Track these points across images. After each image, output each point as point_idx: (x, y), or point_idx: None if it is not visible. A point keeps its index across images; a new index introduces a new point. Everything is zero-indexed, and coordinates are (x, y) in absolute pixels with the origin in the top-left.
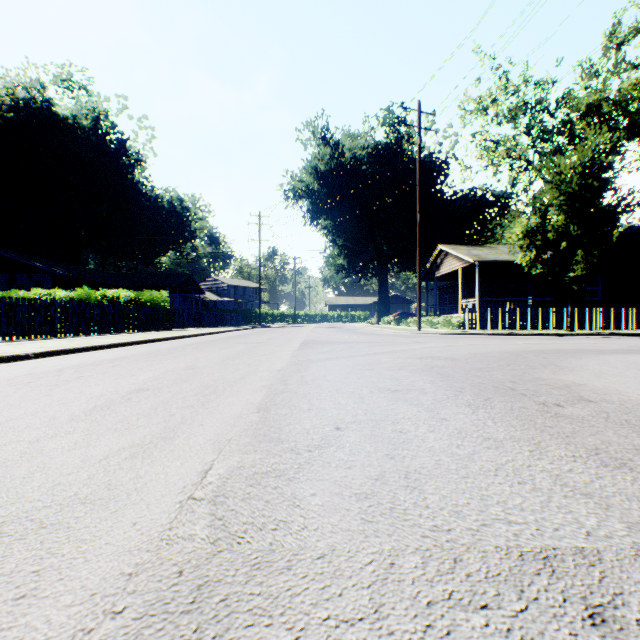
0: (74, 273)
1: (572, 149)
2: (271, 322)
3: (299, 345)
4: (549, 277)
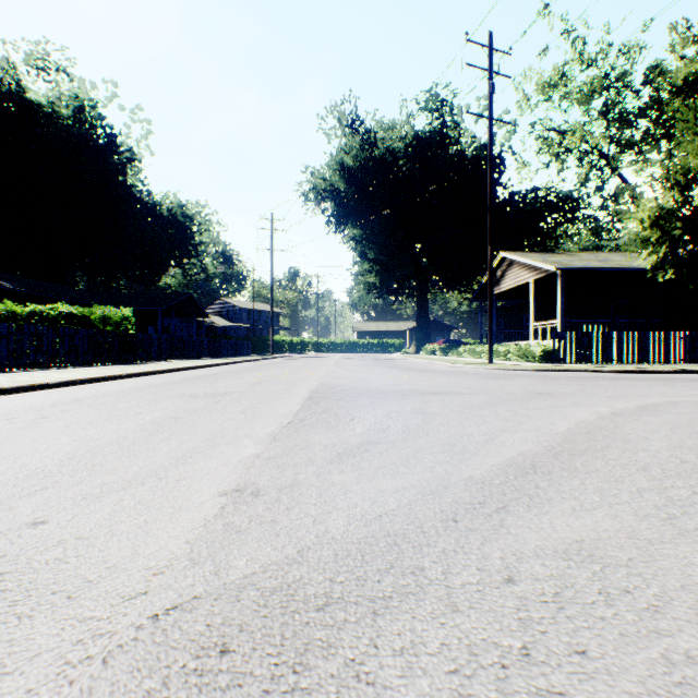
0: (32, 289)
1: (663, 135)
2: (289, 351)
3: (300, 404)
4: (689, 285)
